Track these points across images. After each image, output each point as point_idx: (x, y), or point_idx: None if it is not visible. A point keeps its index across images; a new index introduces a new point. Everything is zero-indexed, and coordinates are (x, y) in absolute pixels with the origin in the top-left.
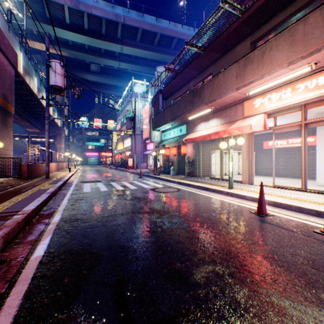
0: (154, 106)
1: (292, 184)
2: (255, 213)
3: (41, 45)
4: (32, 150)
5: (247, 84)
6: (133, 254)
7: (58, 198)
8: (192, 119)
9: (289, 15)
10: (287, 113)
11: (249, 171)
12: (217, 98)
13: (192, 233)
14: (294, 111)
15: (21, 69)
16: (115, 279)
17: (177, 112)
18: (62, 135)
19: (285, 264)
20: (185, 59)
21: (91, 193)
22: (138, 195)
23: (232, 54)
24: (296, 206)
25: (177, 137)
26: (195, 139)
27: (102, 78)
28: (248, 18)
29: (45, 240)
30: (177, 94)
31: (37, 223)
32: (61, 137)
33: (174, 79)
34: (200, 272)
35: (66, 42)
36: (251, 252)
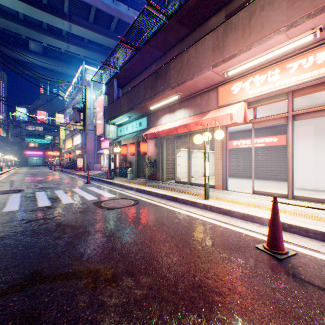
0: (107, 94)
1: (266, 187)
2: (268, 251)
3: None
4: None
5: (228, 59)
6: None
7: None
8: (154, 110)
9: None
10: (270, 103)
11: (224, 174)
12: (187, 80)
13: None
14: (279, 100)
15: None
16: None
17: (136, 99)
18: None
19: None
20: None
21: None
22: (68, 218)
23: (203, 31)
24: (317, 231)
25: (136, 133)
26: (158, 134)
27: (46, 61)
28: None
29: None
30: (136, 81)
31: None
32: None
33: (133, 59)
34: None
35: None
36: None
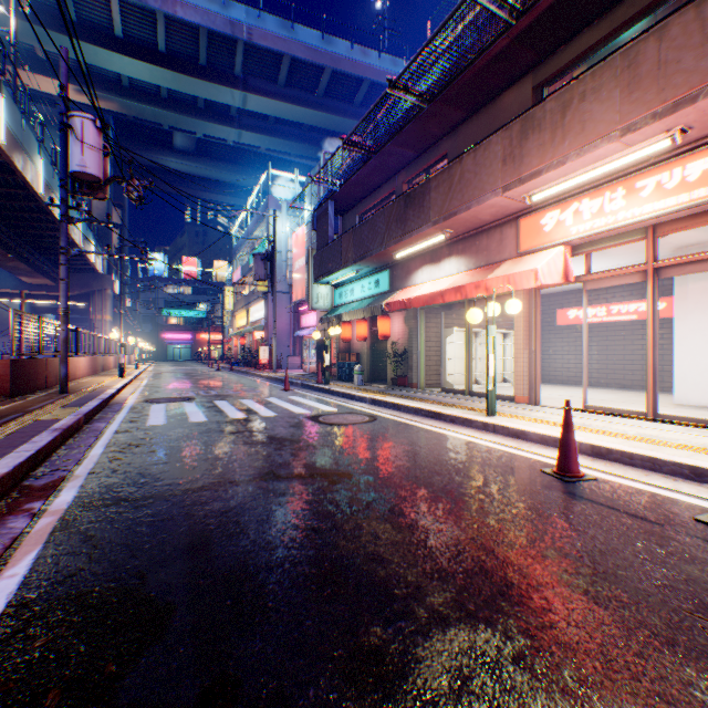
0: (317, 229)
1: (623, 403)
2: (554, 474)
3: (56, 84)
4: (36, 326)
5: (528, 178)
6: (255, 603)
7: (82, 443)
8: (402, 257)
9: (620, 26)
10: (615, 245)
11: (531, 376)
12: (460, 211)
13: (410, 533)
14: (632, 241)
15: (0, 135)
16: (196, 692)
17: (370, 241)
18: (107, 293)
19: (651, 617)
20: (387, 125)
21: (165, 428)
22: (280, 432)
23: (493, 113)
24: (645, 457)
25: (369, 299)
26: (410, 304)
27: (200, 165)
28: (531, 30)
29: (18, 565)
30: (369, 203)
31: (8, 512)
32: (104, 298)
33: (363, 168)
34: (436, 653)
35: (116, 79)
36: (561, 585)
